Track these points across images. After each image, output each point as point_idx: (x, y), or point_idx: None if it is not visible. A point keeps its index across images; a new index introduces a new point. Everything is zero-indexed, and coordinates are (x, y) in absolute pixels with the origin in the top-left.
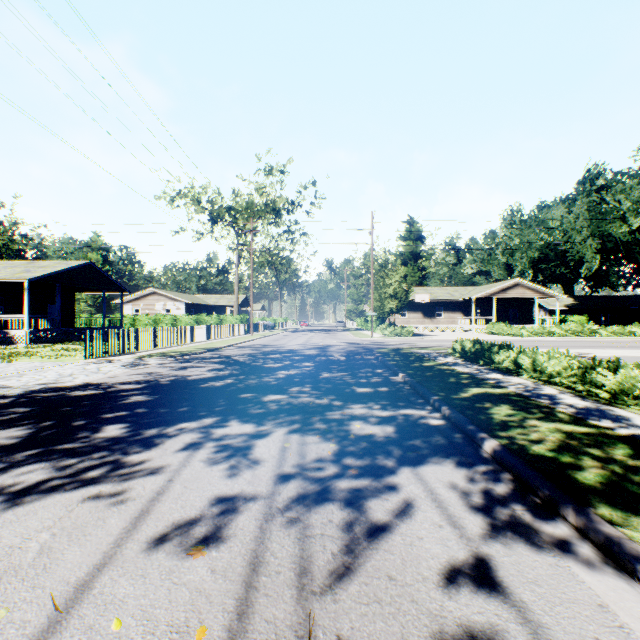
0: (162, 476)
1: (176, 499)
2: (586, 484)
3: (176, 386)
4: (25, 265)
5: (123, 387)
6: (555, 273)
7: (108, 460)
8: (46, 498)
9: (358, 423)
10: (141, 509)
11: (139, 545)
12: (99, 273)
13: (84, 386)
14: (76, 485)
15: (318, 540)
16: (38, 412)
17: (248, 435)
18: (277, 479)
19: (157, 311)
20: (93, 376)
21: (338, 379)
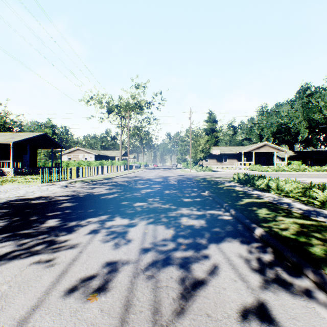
0: (76, 249)
1: (83, 263)
2: (316, 255)
3: (87, 198)
4: (11, 135)
5: (59, 198)
6: (284, 139)
7: (47, 240)
8: (9, 263)
9: (185, 218)
10: (62, 270)
11: (59, 293)
12: (49, 139)
13: (39, 198)
14: (27, 255)
15: (164, 290)
16: (12, 212)
17: (125, 225)
18: (141, 251)
19: (80, 159)
20: (44, 192)
21: (173, 194)
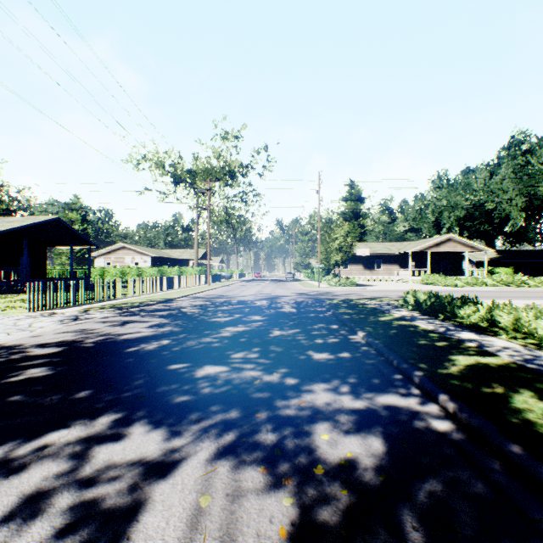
0: None
1: None
2: None
3: (98, 350)
4: None
5: (34, 352)
6: (479, 230)
7: None
8: None
9: (325, 429)
10: None
11: None
12: (67, 228)
13: None
14: None
15: None
16: None
17: (145, 466)
18: None
19: (126, 263)
20: (14, 335)
21: (290, 339)
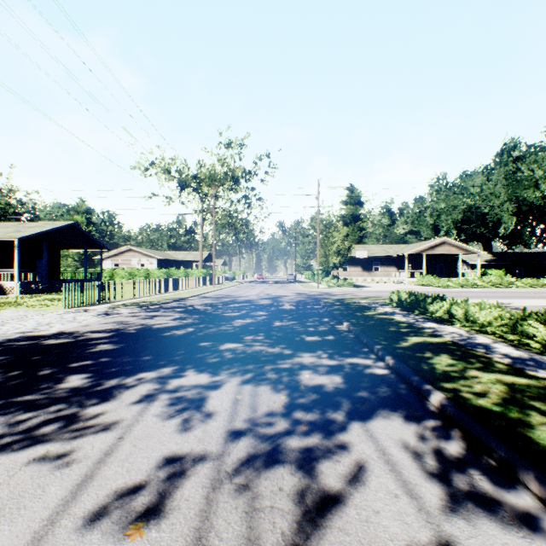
0: (113, 433)
1: (123, 461)
2: (541, 445)
3: (141, 335)
4: (17, 226)
5: (93, 336)
6: (476, 233)
7: (63, 414)
8: None
9: (308, 373)
10: (85, 474)
11: (74, 522)
12: (81, 233)
13: (58, 335)
14: (25, 444)
15: (267, 515)
16: (9, 361)
17: (203, 386)
18: (228, 436)
19: (133, 265)
20: (68, 325)
21: (289, 328)
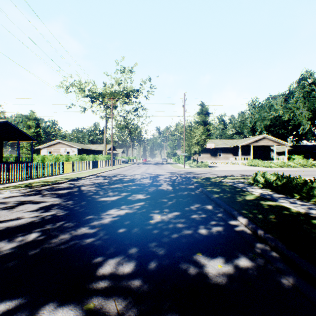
0: None
1: None
2: None
3: None
4: None
5: None
6: (278, 133)
7: None
8: None
9: None
10: None
11: None
12: (14, 128)
13: None
14: None
15: None
16: None
17: None
18: None
19: (61, 153)
20: None
21: (172, 228)
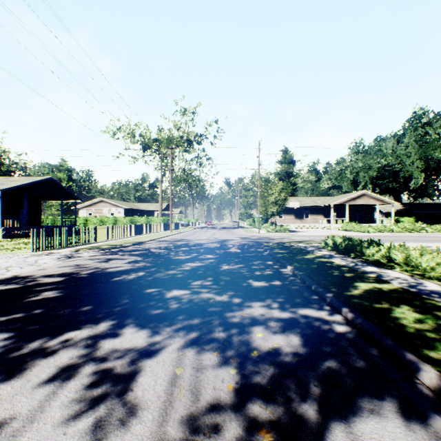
0: None
1: None
2: None
3: (92, 279)
4: (2, 180)
5: (43, 281)
6: (388, 187)
7: None
8: None
9: (259, 330)
10: None
11: None
12: (58, 186)
13: (9, 279)
14: None
15: None
16: None
17: (137, 351)
18: None
19: (104, 214)
20: (26, 268)
21: (236, 271)
